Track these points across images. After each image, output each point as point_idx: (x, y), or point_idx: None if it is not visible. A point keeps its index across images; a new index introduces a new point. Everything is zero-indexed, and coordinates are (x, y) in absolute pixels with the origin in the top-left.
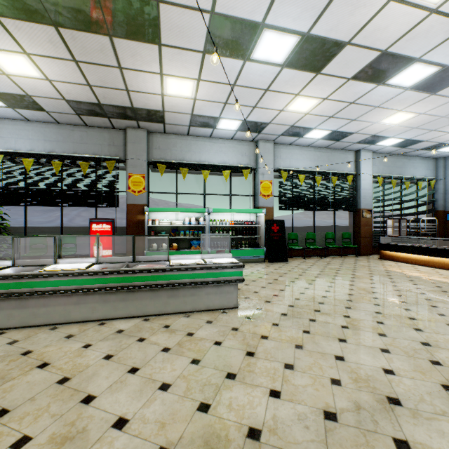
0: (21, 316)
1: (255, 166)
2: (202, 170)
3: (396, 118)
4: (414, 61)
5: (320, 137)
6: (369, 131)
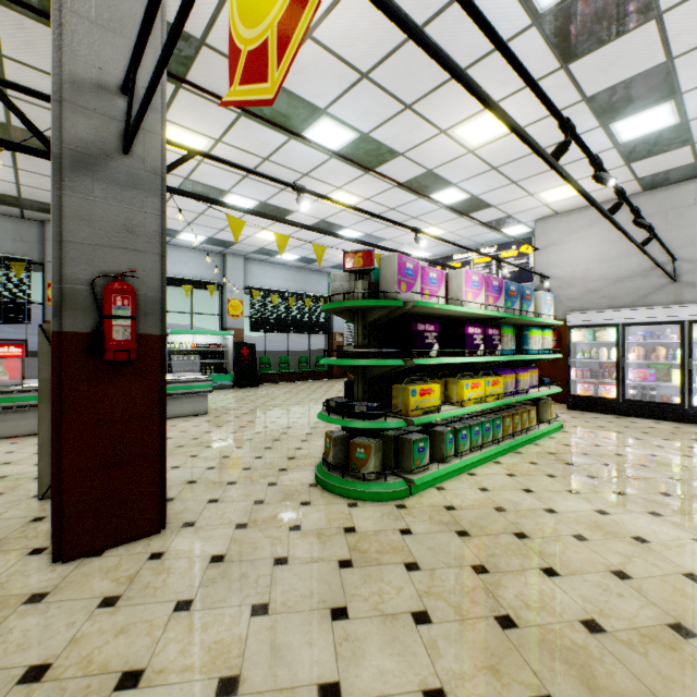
0: (2, 428)
1: (223, 282)
2: None
3: None
4: (345, 228)
5: (292, 259)
6: (335, 261)
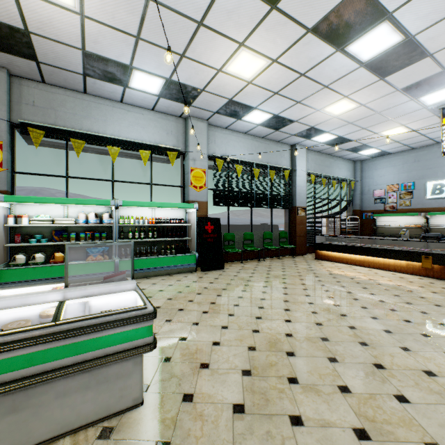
0: None
1: (185, 149)
2: (108, 146)
3: (338, 108)
4: (384, 17)
5: (260, 121)
6: (309, 121)
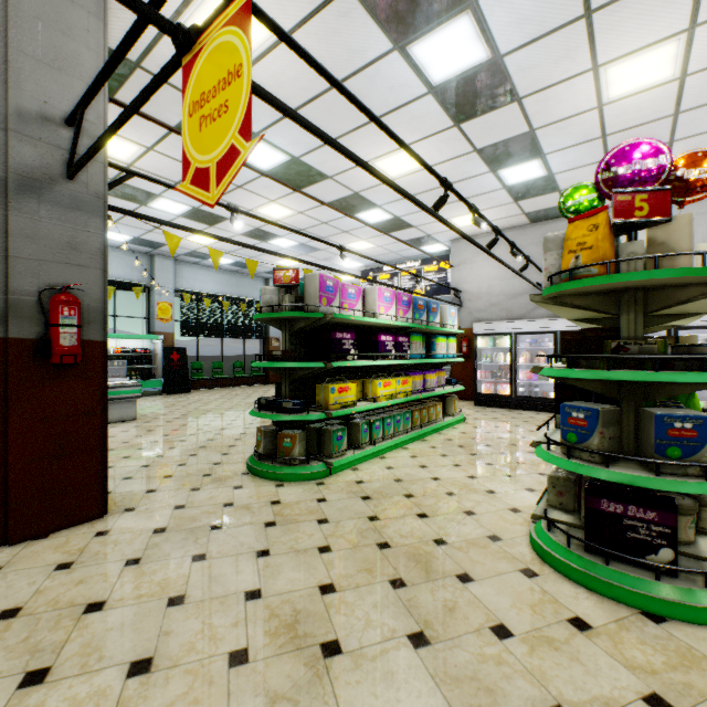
0: None
1: (151, 284)
2: None
3: (287, 262)
4: (280, 236)
5: (226, 263)
6: (271, 266)
